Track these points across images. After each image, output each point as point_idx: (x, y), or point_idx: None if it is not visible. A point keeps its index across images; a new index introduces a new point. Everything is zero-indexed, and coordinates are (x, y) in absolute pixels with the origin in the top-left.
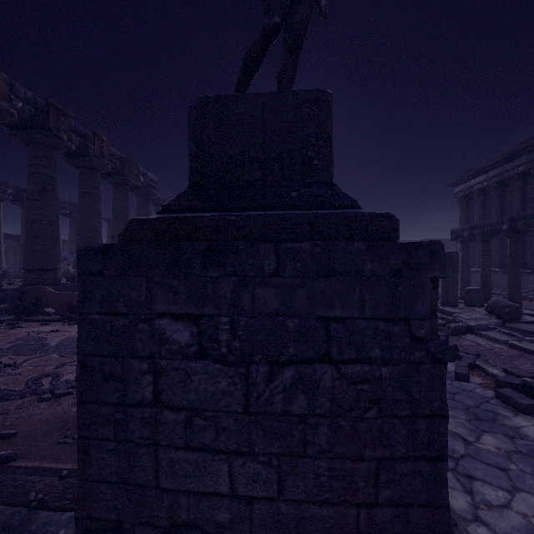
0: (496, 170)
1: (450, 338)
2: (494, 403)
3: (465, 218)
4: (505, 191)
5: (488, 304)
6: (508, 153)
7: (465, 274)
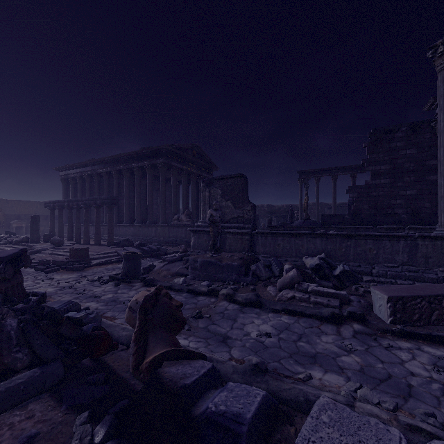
0: (80, 169)
1: None
2: (27, 269)
3: (66, 192)
4: (84, 182)
5: (51, 240)
6: (83, 162)
7: (52, 227)
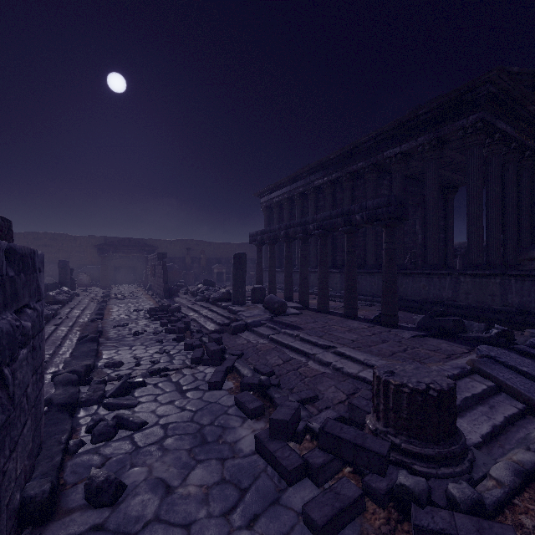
0: (287, 188)
1: (229, 338)
2: (231, 412)
3: (269, 225)
4: (292, 206)
5: (265, 300)
6: (293, 175)
7: (259, 274)
